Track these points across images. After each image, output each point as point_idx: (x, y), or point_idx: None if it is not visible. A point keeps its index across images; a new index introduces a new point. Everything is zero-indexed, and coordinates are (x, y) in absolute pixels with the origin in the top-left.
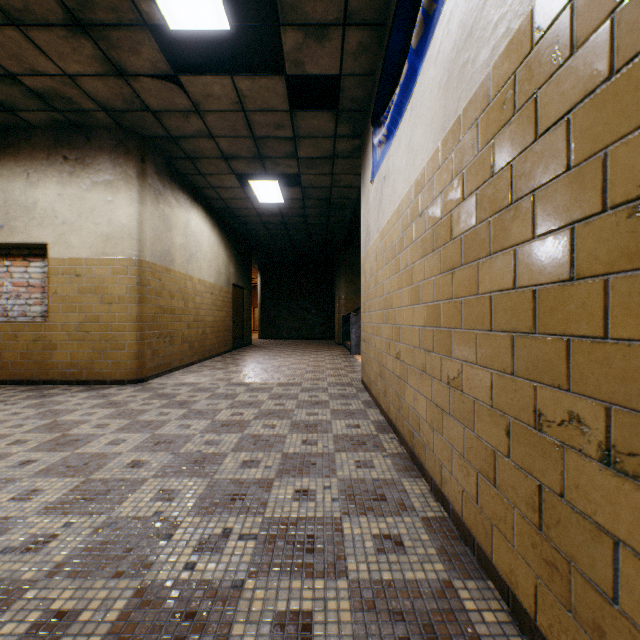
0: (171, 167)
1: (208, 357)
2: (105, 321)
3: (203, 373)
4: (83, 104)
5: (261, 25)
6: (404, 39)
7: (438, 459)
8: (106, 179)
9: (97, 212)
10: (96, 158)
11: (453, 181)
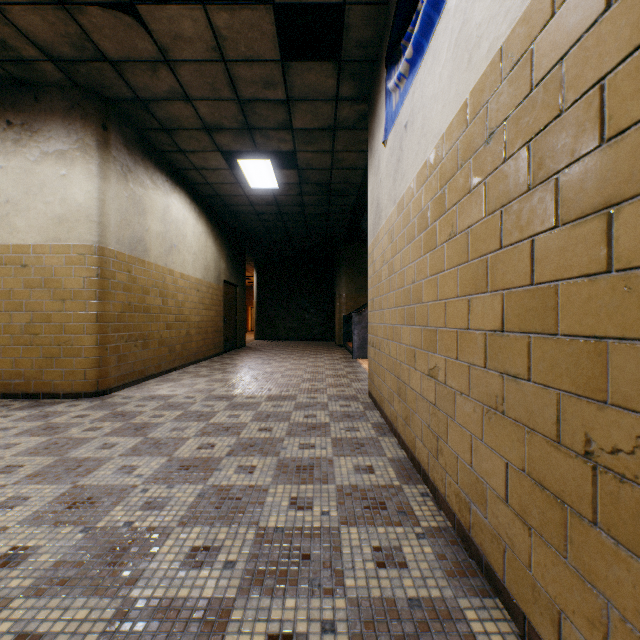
0: (144, 141)
1: (193, 361)
2: (57, 321)
3: (182, 382)
4: (22, 50)
5: None
6: None
7: (547, 594)
8: (58, 149)
9: (47, 189)
10: (46, 123)
11: (612, 6)
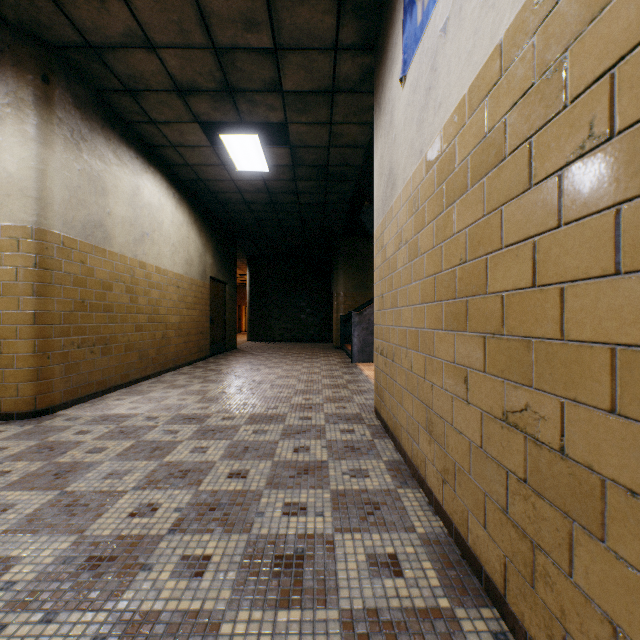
0: (105, 106)
1: (172, 368)
2: None
3: (150, 395)
4: None
5: None
6: None
7: None
8: None
9: None
10: None
11: None
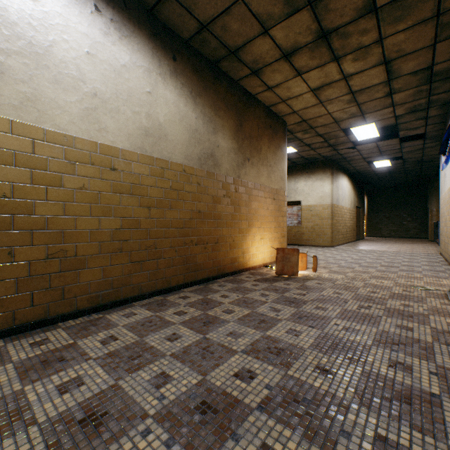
0: (338, 165)
1: (347, 242)
2: (320, 225)
3: (352, 247)
4: (317, 157)
5: (390, 133)
6: (445, 149)
7: None
8: (320, 177)
9: (317, 189)
10: (316, 171)
11: None
